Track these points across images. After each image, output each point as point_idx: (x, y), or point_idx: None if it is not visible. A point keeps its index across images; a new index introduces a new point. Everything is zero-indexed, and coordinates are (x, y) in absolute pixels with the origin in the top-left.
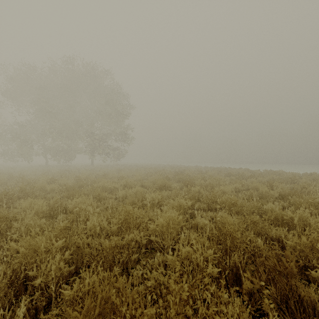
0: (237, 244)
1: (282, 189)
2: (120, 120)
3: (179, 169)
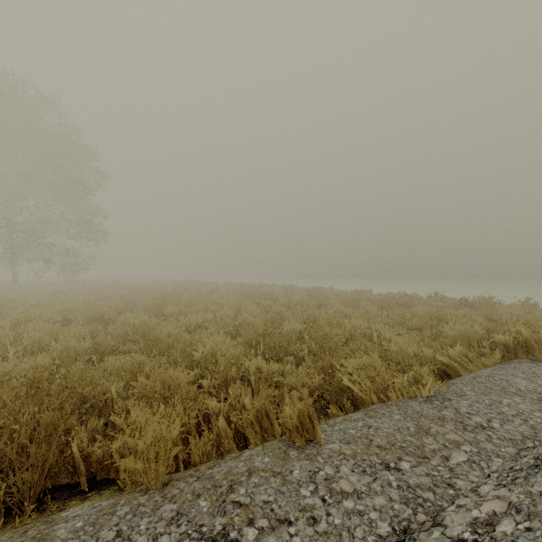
0: (44, 398)
1: (270, 314)
2: (76, 196)
3: (188, 288)
